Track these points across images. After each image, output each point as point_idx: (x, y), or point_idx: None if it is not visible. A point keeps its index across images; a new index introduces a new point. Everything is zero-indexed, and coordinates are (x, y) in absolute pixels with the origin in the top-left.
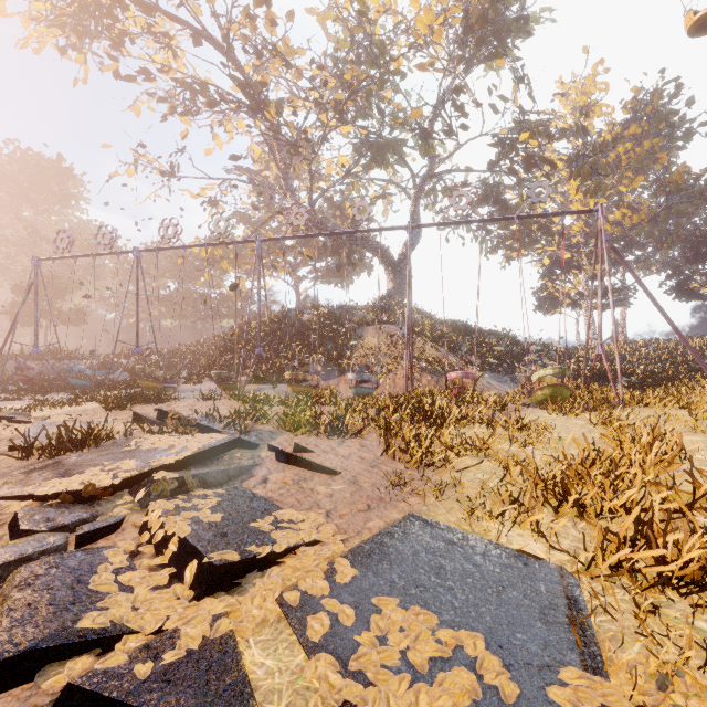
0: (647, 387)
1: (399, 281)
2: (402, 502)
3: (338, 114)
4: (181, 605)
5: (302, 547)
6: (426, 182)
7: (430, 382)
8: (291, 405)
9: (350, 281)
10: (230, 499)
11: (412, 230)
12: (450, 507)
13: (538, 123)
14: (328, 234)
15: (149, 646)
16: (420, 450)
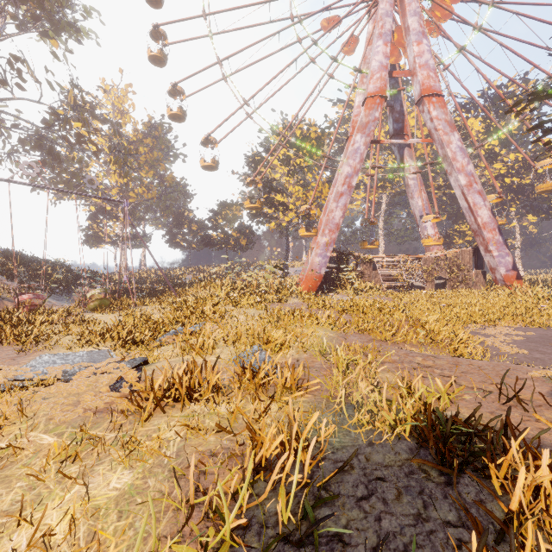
0: (151, 296)
1: None
2: (32, 355)
3: None
4: None
5: None
6: None
7: None
8: None
9: None
10: None
11: None
12: (59, 350)
13: (86, 102)
14: None
15: None
16: (33, 335)
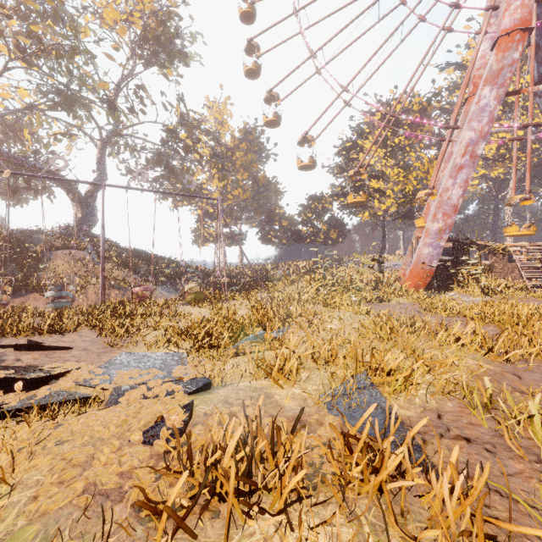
0: (243, 291)
1: (86, 213)
2: (117, 351)
3: (21, 52)
4: (24, 394)
5: (72, 370)
6: (112, 138)
7: (118, 295)
8: (3, 319)
9: (25, 201)
10: (5, 368)
11: (99, 173)
12: (141, 348)
13: (194, 120)
14: (23, 174)
15: (25, 400)
16: (123, 329)
